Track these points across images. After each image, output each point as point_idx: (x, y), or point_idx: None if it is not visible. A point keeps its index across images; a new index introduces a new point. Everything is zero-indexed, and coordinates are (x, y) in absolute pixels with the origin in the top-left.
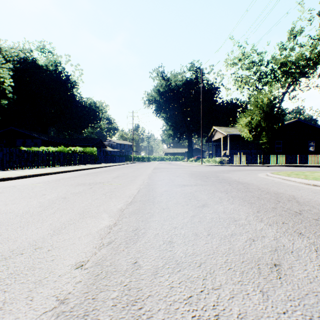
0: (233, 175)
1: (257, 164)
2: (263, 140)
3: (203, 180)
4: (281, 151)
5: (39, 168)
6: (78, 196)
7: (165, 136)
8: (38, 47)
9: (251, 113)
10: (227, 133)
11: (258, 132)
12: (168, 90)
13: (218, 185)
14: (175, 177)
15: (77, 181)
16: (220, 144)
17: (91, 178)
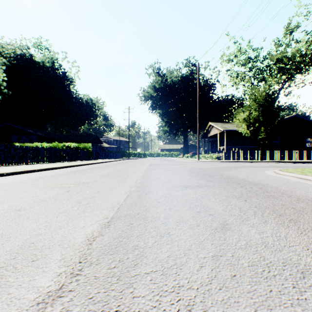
0: (238, 173)
1: (254, 160)
2: (262, 136)
3: (207, 180)
4: (278, 147)
5: (27, 165)
6: (40, 207)
7: (161, 132)
8: (34, 44)
9: (249, 108)
10: (223, 128)
11: (256, 127)
12: (164, 86)
13: (227, 187)
14: (173, 176)
15: (58, 180)
16: (216, 140)
17: (76, 176)
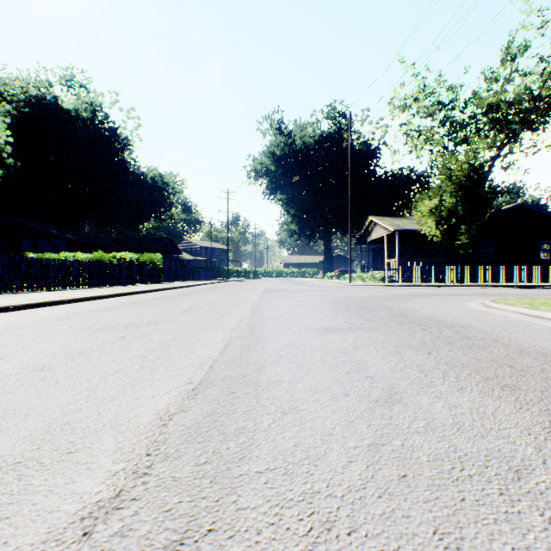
0: (419, 306)
1: (449, 283)
2: (462, 240)
3: (364, 317)
4: (491, 259)
5: (49, 291)
6: (77, 364)
7: (285, 233)
8: (61, 78)
9: (440, 192)
10: (394, 227)
11: (452, 225)
12: (290, 152)
13: (399, 330)
14: (305, 310)
15: (105, 319)
16: (381, 248)
17: (136, 312)
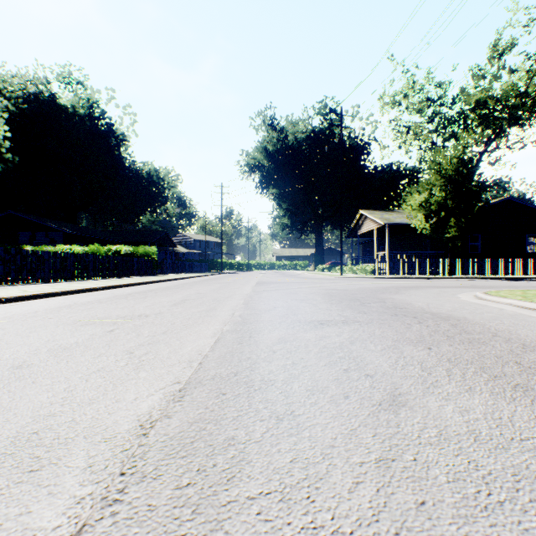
0: (412, 298)
1: (438, 275)
2: (452, 233)
3: (358, 310)
4: (479, 252)
5: (44, 283)
6: (59, 361)
7: (277, 227)
8: (59, 75)
9: (430, 186)
10: (384, 221)
11: (441, 218)
12: (282, 148)
13: (395, 323)
14: (298, 303)
15: (95, 311)
16: (371, 241)
17: (128, 304)
